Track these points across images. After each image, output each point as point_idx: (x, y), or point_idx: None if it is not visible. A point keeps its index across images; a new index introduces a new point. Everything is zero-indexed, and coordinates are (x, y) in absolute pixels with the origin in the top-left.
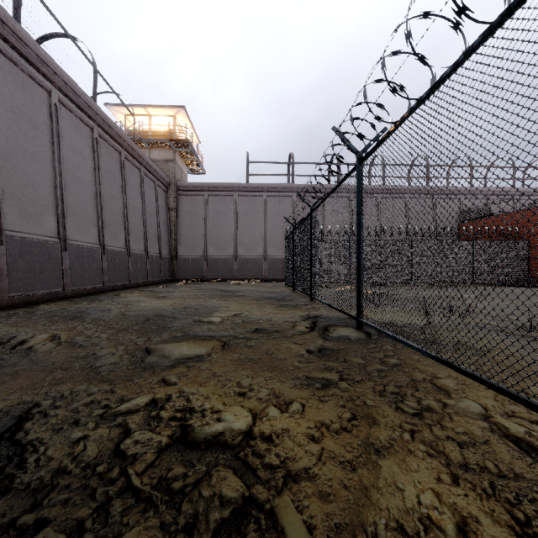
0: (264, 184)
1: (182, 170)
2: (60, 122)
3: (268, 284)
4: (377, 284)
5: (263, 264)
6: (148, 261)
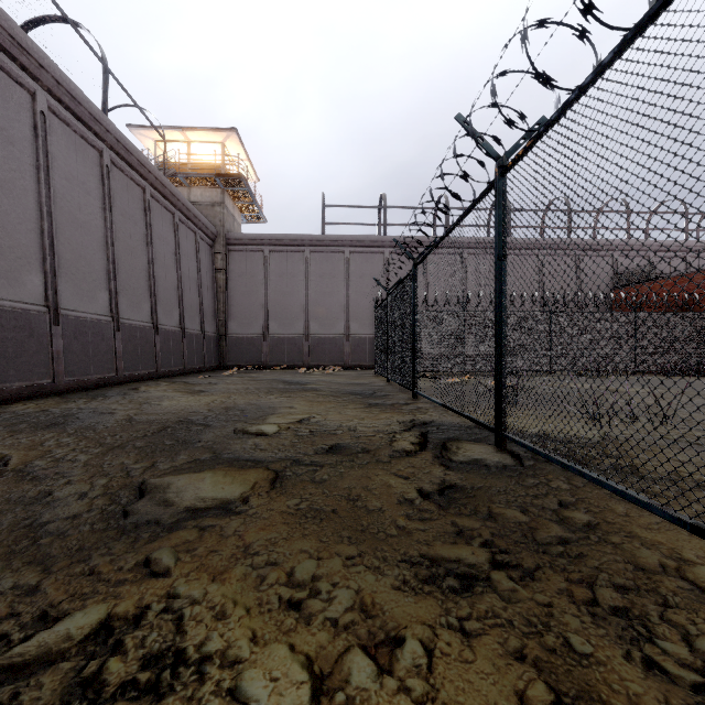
0: (346, 236)
1: (234, 217)
2: (51, 139)
3: (351, 373)
4: None
5: (344, 345)
6: (185, 340)
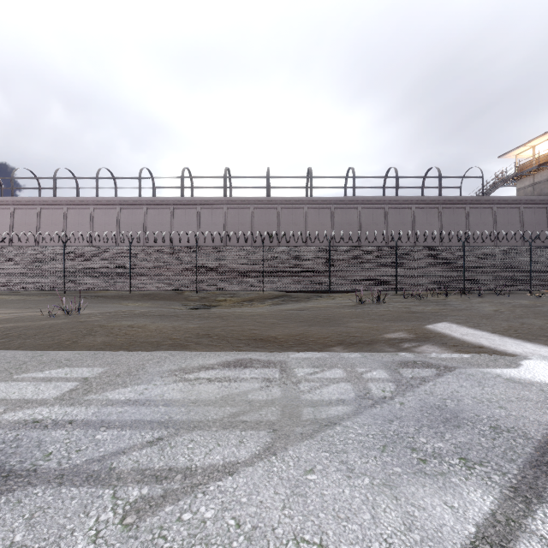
0: None
1: None
2: (417, 216)
3: None
4: None
5: None
6: None
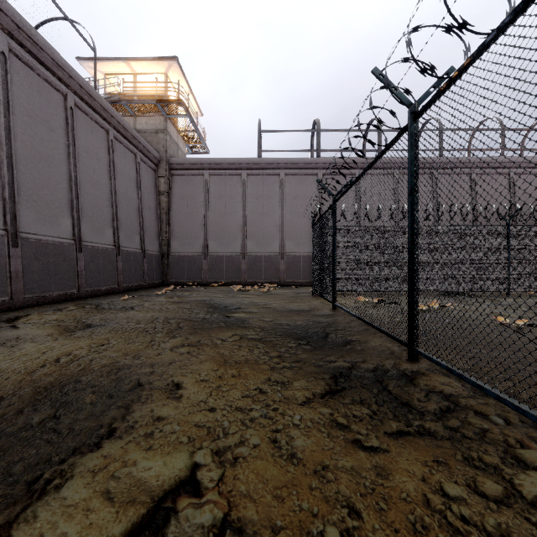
0: (281, 159)
1: (179, 146)
2: None
3: (287, 291)
4: (452, 293)
5: (279, 263)
6: (119, 258)
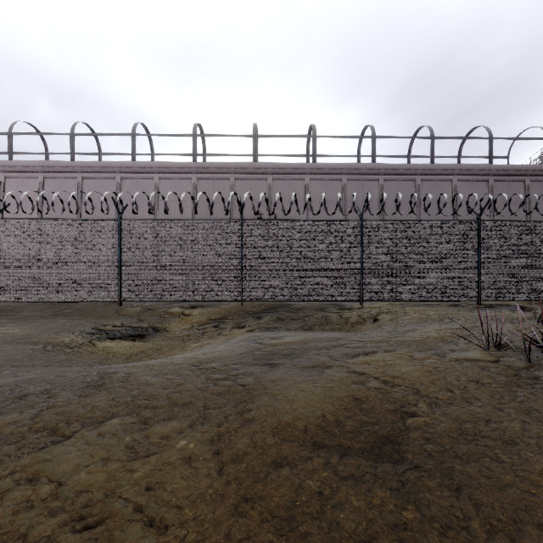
0: None
1: None
2: (459, 192)
3: None
4: None
5: None
6: None
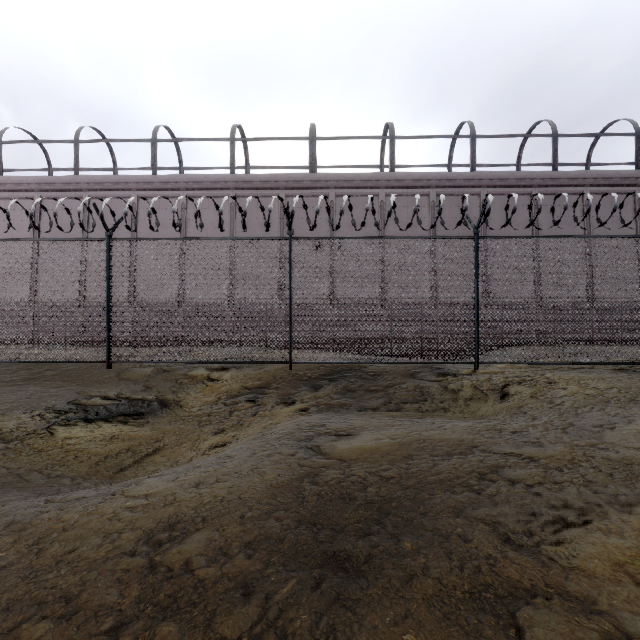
0: None
1: None
2: (593, 209)
3: None
4: None
5: None
6: None
